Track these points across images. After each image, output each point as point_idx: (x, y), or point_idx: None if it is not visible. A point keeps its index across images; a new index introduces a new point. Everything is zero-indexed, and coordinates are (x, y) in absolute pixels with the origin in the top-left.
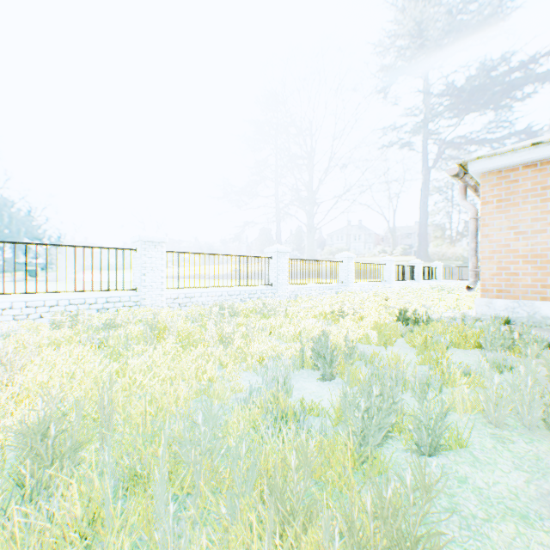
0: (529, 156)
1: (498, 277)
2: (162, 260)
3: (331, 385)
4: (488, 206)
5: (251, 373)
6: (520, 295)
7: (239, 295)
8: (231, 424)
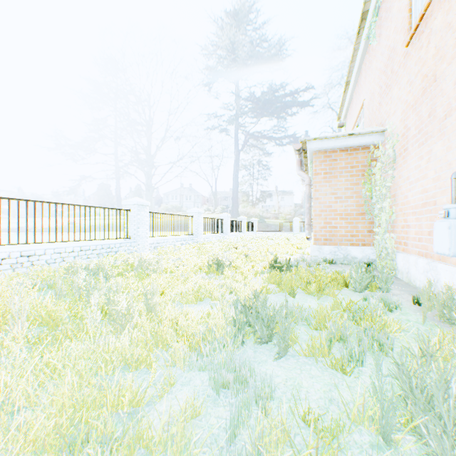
0: (345, 143)
1: (325, 229)
2: None
3: (291, 361)
4: (318, 176)
5: (185, 368)
6: (338, 242)
7: (95, 249)
8: None
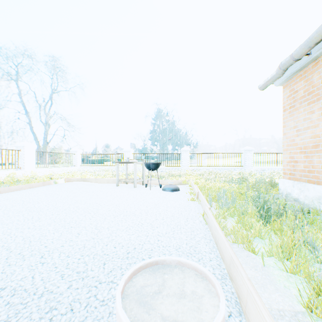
0: None
1: None
2: (251, 156)
3: None
4: None
5: None
6: None
7: None
8: None
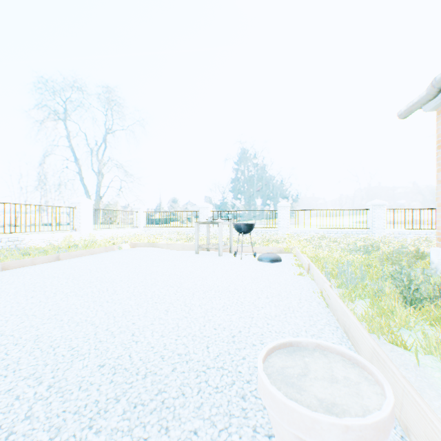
0: None
1: None
2: (383, 214)
3: None
4: None
5: None
6: None
7: None
8: None
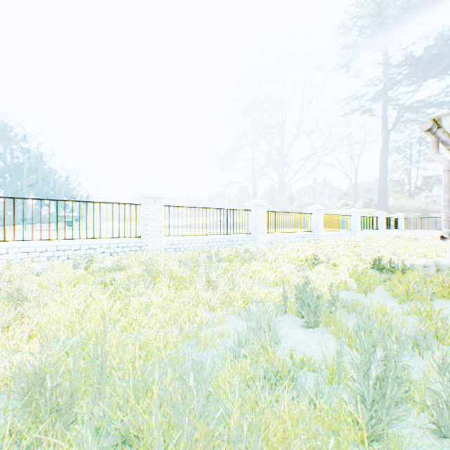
0: None
1: None
2: (161, 213)
3: (316, 334)
4: None
5: (237, 317)
6: None
7: (223, 242)
8: (221, 377)
